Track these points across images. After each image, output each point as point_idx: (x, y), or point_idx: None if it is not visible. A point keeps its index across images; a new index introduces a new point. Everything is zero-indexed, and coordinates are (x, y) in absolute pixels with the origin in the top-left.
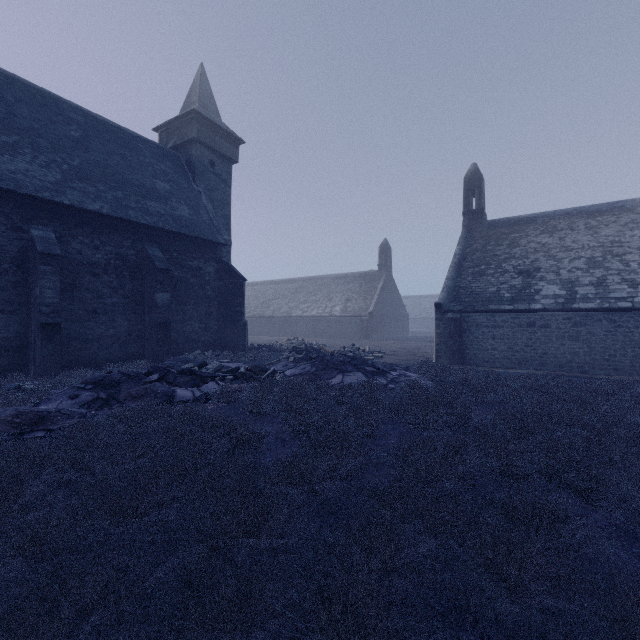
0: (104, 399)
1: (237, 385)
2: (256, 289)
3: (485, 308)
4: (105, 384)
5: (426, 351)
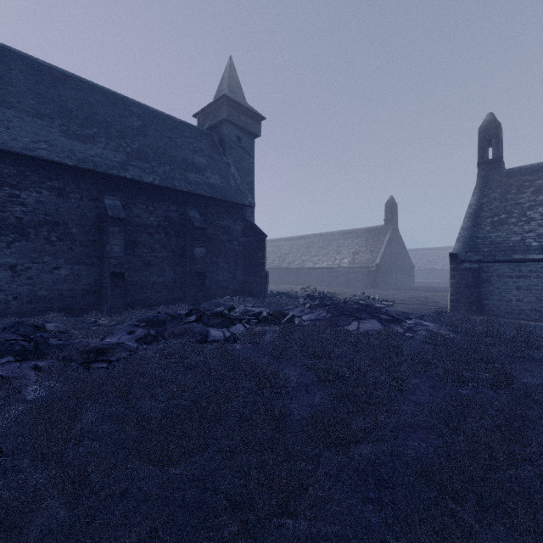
0: (153, 335)
1: (261, 328)
2: (274, 245)
3: (508, 258)
4: (154, 323)
5: (436, 301)
